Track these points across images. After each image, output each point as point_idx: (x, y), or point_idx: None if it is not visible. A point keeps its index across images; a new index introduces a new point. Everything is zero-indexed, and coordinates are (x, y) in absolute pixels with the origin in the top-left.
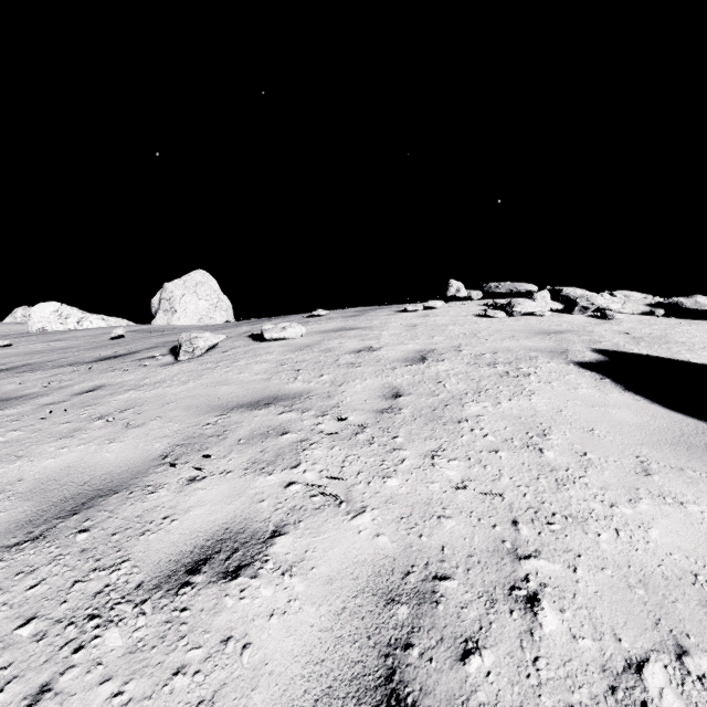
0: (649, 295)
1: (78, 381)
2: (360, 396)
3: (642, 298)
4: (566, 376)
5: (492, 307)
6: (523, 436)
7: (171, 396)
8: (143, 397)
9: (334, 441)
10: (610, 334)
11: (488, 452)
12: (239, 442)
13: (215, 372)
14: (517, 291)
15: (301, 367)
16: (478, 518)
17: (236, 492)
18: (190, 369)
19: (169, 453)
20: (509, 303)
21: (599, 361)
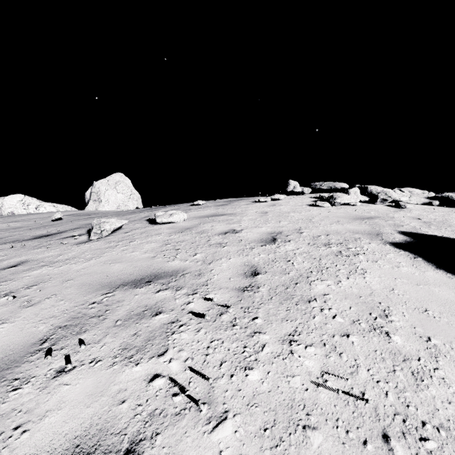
0: (425, 191)
1: (10, 257)
2: (225, 273)
3: (421, 193)
4: (386, 255)
5: (318, 199)
6: (367, 318)
7: (73, 272)
8: (50, 273)
9: (200, 322)
10: (406, 219)
11: (340, 336)
12: (115, 323)
13: (114, 251)
14: (335, 187)
15: (180, 246)
16: (346, 430)
17: (100, 388)
18: (96, 247)
19: (49, 336)
20: (332, 196)
21: (407, 242)
